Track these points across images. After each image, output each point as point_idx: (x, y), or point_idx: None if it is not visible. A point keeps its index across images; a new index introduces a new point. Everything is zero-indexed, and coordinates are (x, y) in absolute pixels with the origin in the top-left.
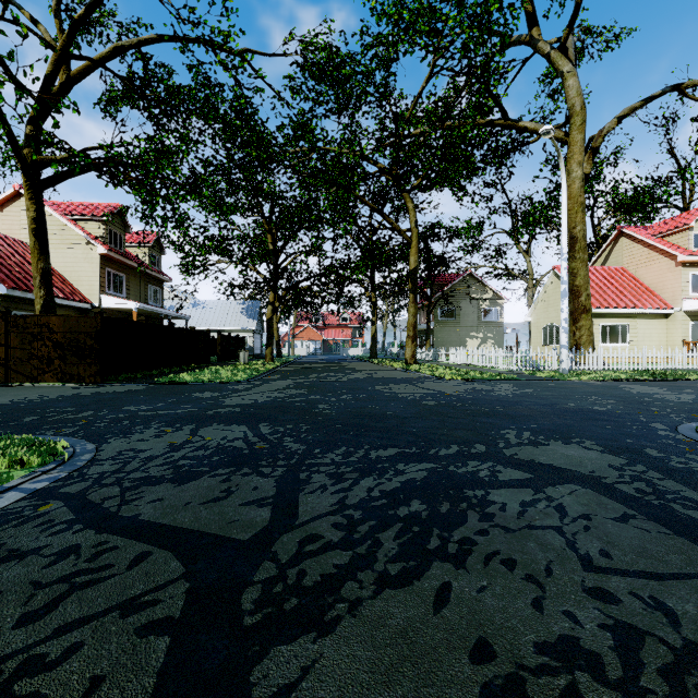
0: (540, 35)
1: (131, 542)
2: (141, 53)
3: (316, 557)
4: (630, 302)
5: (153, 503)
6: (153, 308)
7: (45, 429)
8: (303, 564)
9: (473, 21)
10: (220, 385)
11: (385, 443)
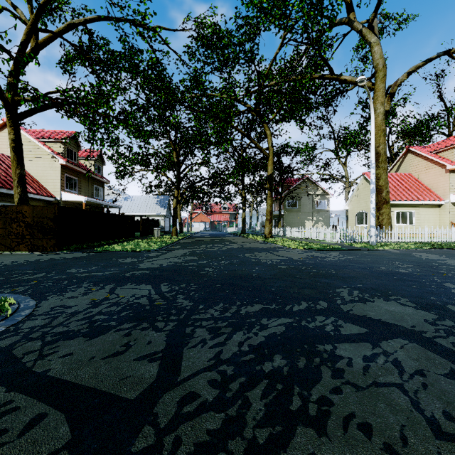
0: (355, 18)
1: (32, 402)
2: (87, 29)
3: (192, 421)
4: (415, 196)
5: (63, 357)
6: (96, 200)
7: (5, 287)
8: (179, 429)
9: (311, 7)
10: (139, 253)
11: (252, 300)
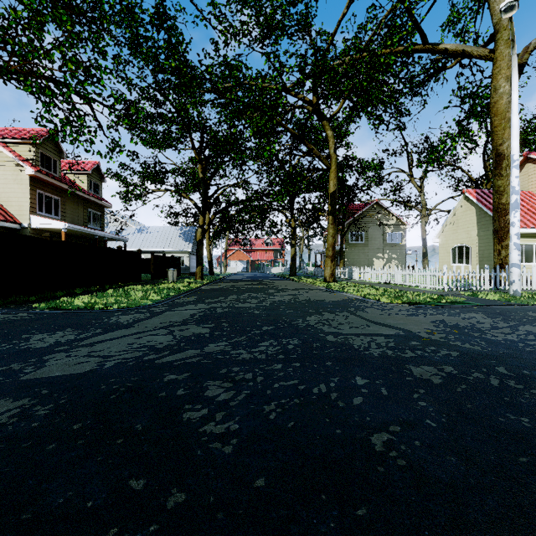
0: None
1: None
2: None
3: None
4: None
5: None
6: (85, 229)
7: None
8: None
9: None
10: (107, 314)
11: None
